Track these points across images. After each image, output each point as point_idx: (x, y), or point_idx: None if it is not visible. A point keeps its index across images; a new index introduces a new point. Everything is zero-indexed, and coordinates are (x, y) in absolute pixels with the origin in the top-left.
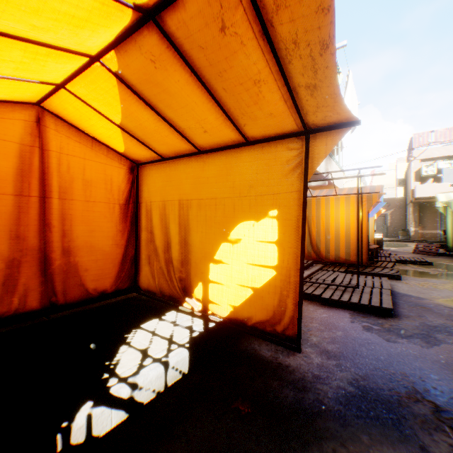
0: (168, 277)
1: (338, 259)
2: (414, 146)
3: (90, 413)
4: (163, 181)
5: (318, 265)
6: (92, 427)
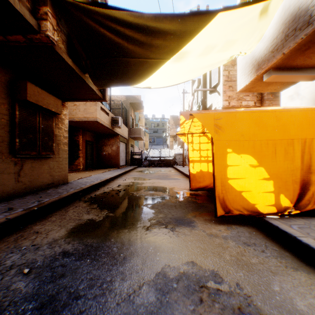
0: (314, 195)
1: None
2: None
3: None
4: None
5: None
6: None
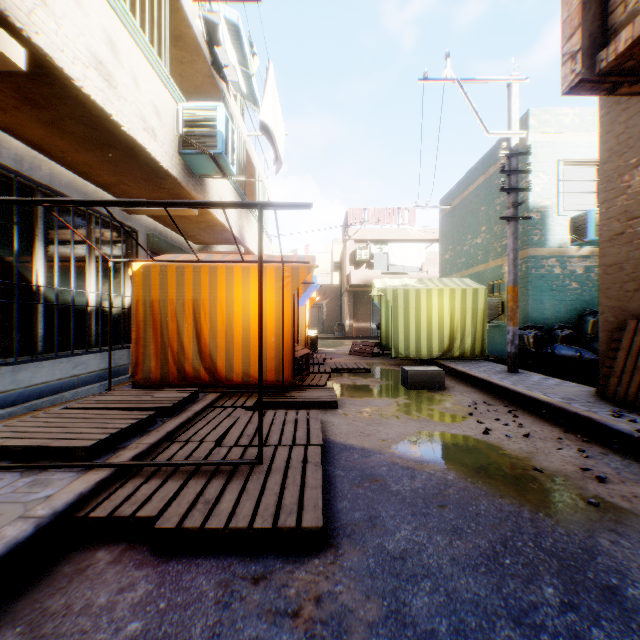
0: None
1: (248, 379)
2: (350, 222)
3: None
4: None
5: (209, 397)
6: None
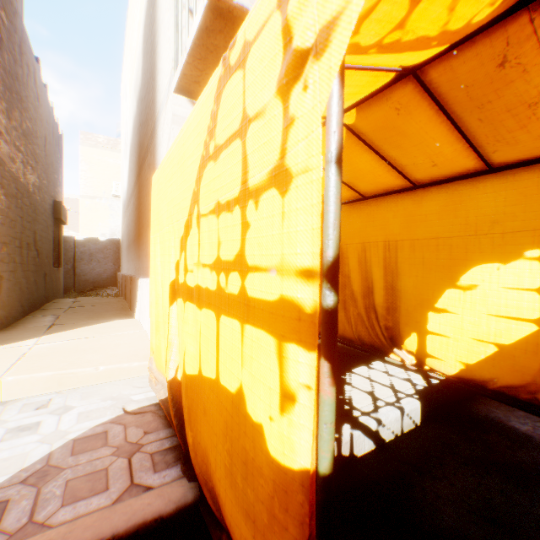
0: (368, 325)
1: None
2: None
3: (352, 433)
4: (363, 222)
5: None
6: (353, 446)
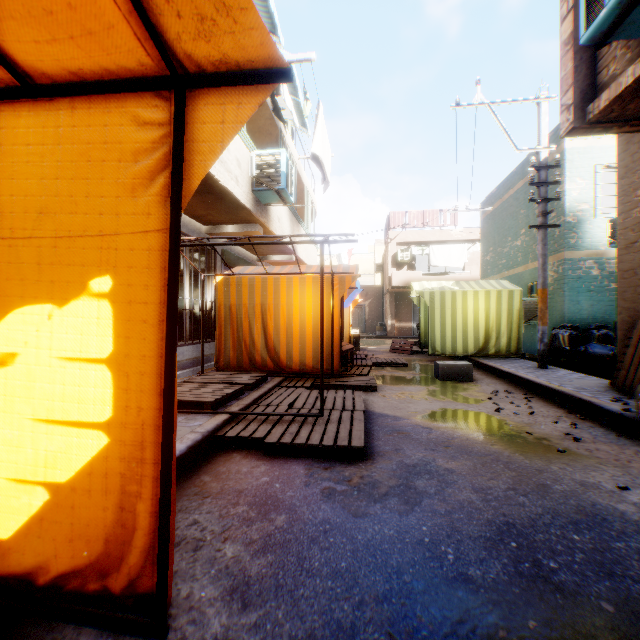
0: None
1: (304, 367)
2: (391, 226)
3: None
4: None
5: (276, 380)
6: None
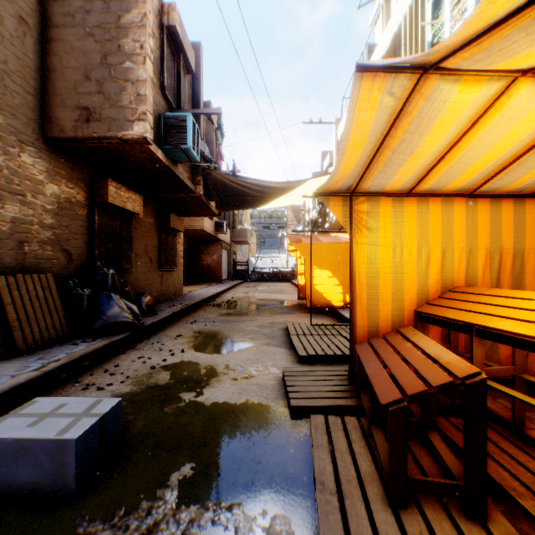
0: None
1: None
2: None
3: None
4: None
5: None
6: None
